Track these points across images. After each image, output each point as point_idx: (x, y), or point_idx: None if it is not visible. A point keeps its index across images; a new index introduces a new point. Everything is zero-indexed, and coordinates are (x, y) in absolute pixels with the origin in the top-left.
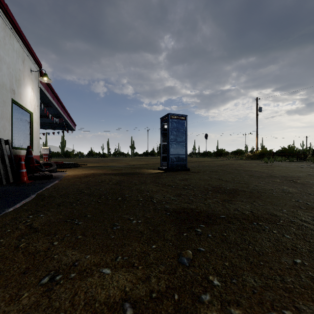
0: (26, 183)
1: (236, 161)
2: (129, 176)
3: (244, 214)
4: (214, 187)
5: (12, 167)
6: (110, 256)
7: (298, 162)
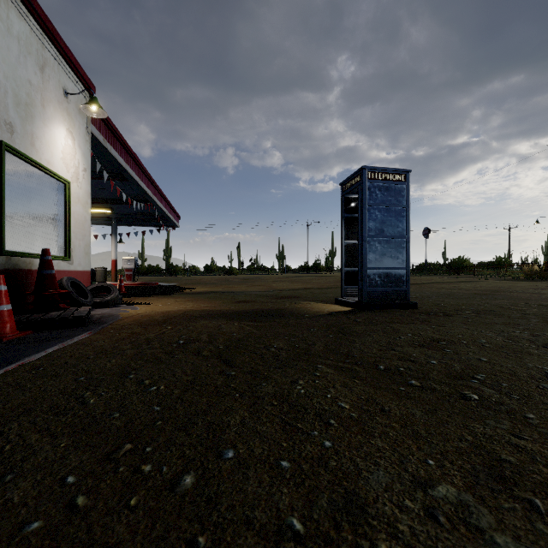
0: (3, 341)
1: (511, 284)
2: (265, 322)
3: None
4: None
5: None
6: None
7: None
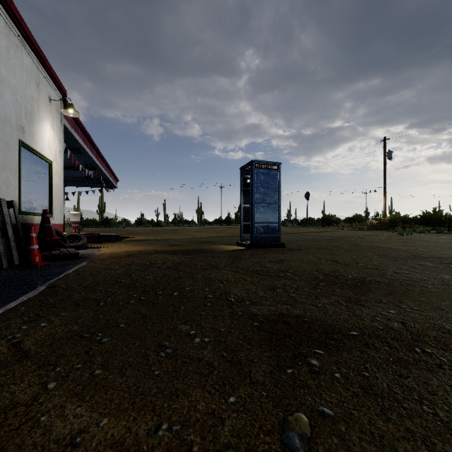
0: (38, 266)
1: (354, 233)
2: (193, 255)
3: (392, 329)
4: (327, 274)
5: (19, 241)
6: (146, 422)
7: (450, 234)
